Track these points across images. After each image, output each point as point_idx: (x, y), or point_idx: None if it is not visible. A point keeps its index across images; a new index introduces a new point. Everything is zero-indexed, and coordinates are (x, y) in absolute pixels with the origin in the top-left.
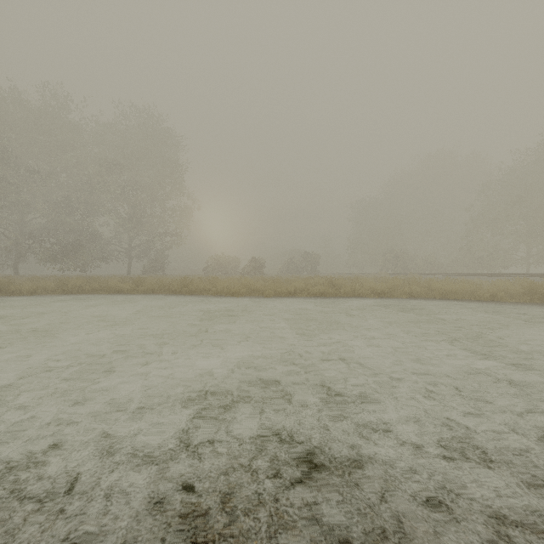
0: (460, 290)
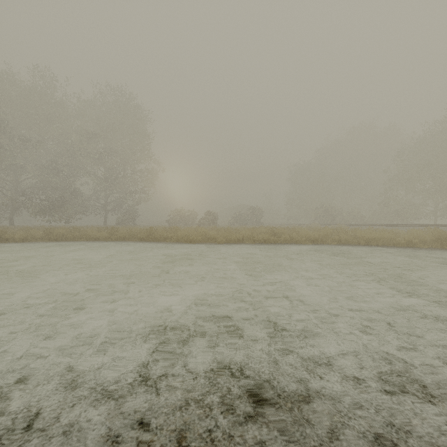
0: (381, 237)
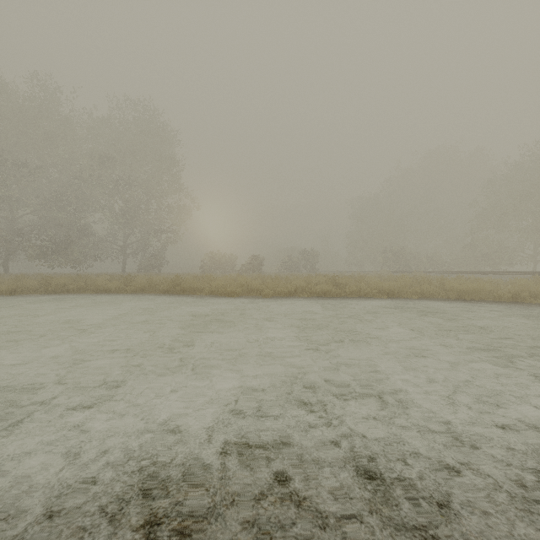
0: (477, 290)
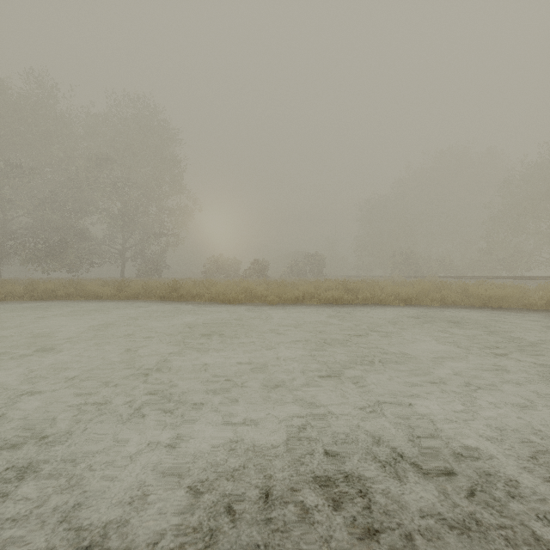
0: (506, 296)
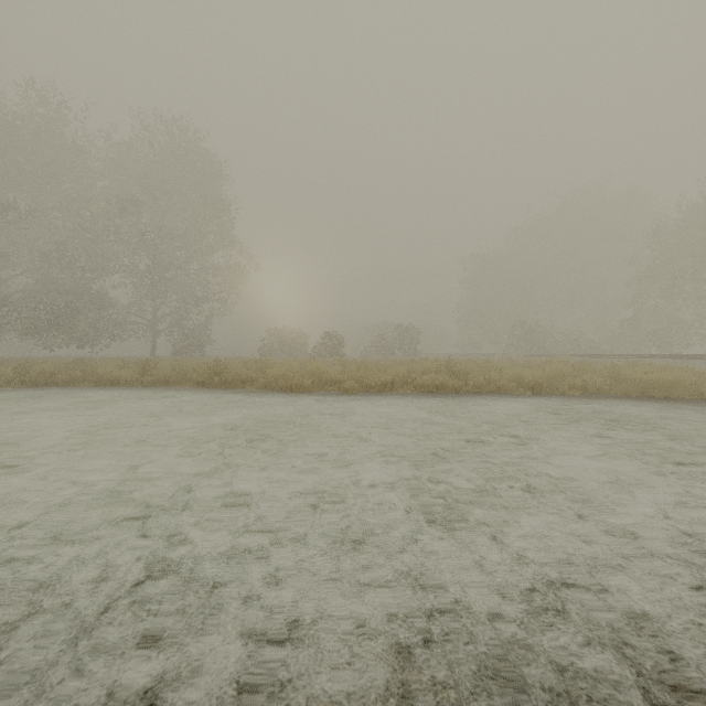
0: (674, 382)
